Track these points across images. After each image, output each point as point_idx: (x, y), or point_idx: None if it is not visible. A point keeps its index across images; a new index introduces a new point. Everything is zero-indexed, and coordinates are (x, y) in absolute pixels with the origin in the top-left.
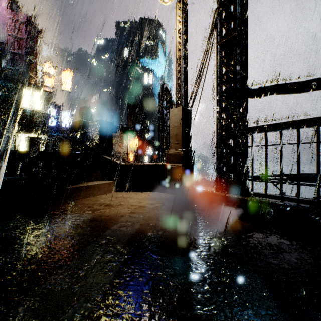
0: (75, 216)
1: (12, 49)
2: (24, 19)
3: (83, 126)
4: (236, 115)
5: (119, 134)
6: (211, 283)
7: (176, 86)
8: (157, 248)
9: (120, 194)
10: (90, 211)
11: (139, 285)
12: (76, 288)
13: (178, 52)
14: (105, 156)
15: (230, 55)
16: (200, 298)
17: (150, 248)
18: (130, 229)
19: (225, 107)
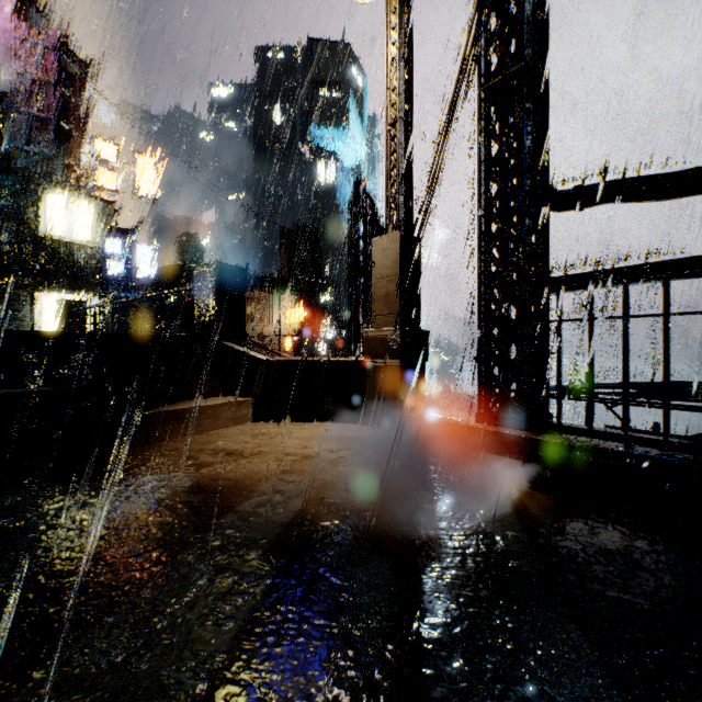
0: (156, 480)
1: (27, 108)
2: (54, 42)
3: (182, 277)
4: (524, 250)
5: (262, 294)
6: (469, 651)
7: (387, 185)
8: (341, 560)
9: (261, 429)
10: (191, 469)
11: (296, 655)
12: (144, 663)
13: (391, 109)
14: (229, 342)
15: (510, 115)
16: (444, 693)
17: (326, 558)
18: (279, 513)
19: (499, 232)
